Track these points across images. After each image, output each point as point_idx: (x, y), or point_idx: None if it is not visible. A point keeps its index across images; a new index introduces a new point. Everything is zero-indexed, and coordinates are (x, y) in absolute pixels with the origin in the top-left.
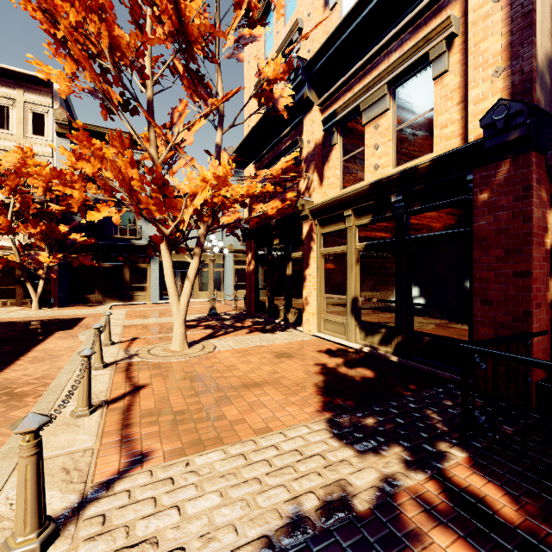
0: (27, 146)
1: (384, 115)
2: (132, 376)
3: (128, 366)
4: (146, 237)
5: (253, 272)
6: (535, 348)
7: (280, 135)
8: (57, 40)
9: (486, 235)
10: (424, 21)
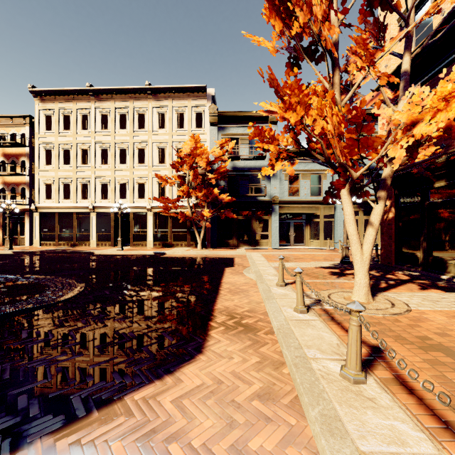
0: (196, 135)
1: None
2: (347, 328)
3: (326, 313)
4: (267, 194)
5: (392, 220)
6: None
7: (454, 55)
8: (269, 5)
9: None
10: None
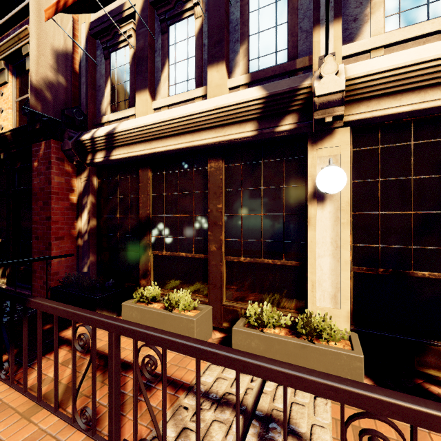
0: None
1: (6, 85)
2: None
3: None
4: None
5: None
6: (55, 266)
7: None
8: None
9: (37, 191)
10: (25, 24)
